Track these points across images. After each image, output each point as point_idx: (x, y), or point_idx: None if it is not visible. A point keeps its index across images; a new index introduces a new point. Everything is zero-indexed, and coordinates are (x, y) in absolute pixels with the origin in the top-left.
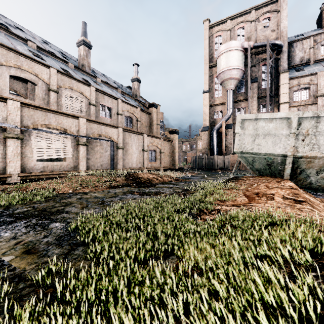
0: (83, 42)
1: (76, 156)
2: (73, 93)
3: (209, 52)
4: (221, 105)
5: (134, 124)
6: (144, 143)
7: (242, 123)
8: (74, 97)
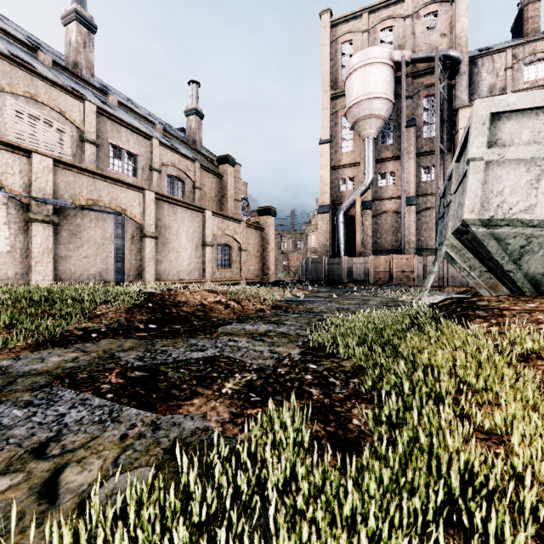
0: (76, 14)
1: (24, 248)
2: (39, 110)
3: (331, 70)
4: (352, 166)
5: (189, 193)
6: (206, 229)
7: (492, 126)
8: (40, 120)
